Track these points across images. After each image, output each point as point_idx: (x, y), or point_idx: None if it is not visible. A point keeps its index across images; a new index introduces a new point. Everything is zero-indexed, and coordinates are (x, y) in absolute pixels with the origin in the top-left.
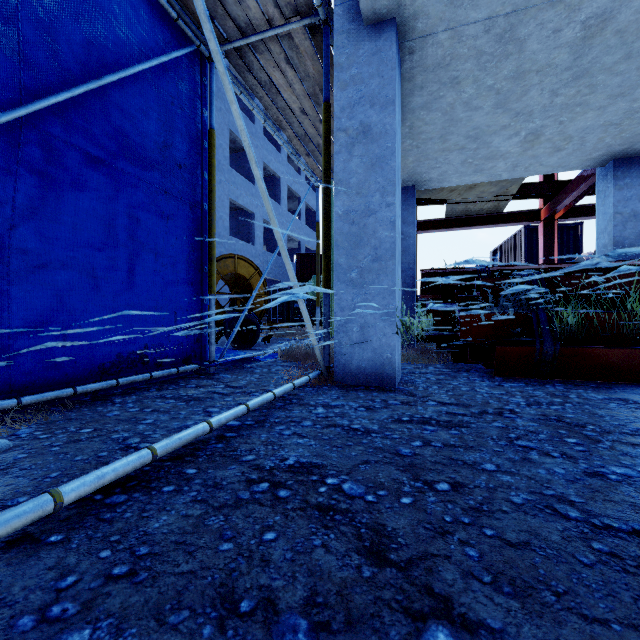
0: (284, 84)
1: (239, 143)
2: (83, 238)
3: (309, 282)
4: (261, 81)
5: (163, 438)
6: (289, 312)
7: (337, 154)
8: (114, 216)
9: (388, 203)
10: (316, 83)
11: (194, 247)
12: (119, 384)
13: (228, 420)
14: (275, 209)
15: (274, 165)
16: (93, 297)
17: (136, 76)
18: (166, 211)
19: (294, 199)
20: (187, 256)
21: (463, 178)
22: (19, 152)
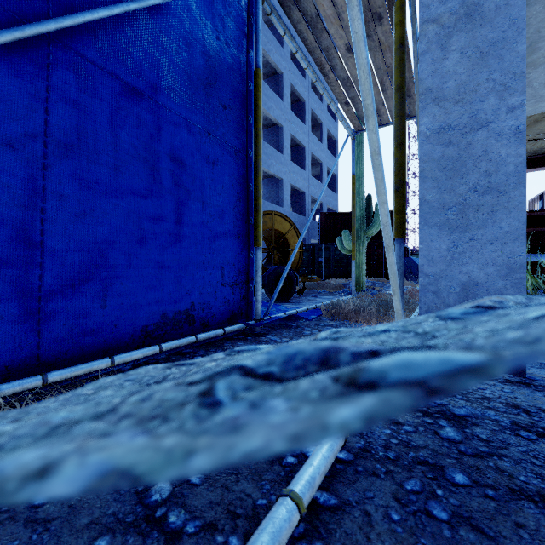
0: (332, 15)
1: (270, 119)
2: (124, 182)
3: (339, 237)
4: (307, 16)
5: (208, 491)
6: (314, 266)
7: (423, 55)
8: (158, 158)
9: (511, 106)
10: (369, 5)
11: (240, 196)
12: (162, 350)
13: (323, 475)
14: (300, 175)
15: (300, 136)
16: (135, 250)
17: (181, 3)
18: (212, 156)
19: (316, 165)
20: (233, 206)
21: (539, 104)
22: (49, 76)
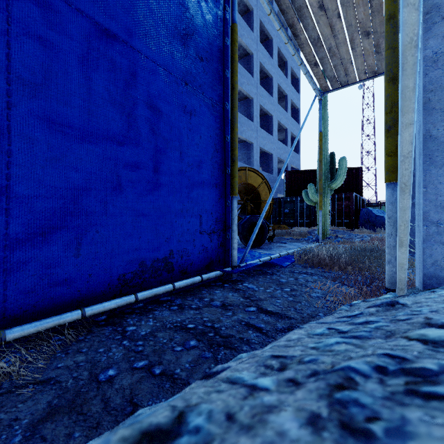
0: None
1: (242, 93)
2: (98, 127)
3: (304, 190)
4: None
5: None
6: (280, 216)
7: None
8: (134, 105)
9: None
10: None
11: (217, 147)
12: (138, 300)
13: None
14: (268, 139)
15: (267, 106)
16: (110, 197)
17: None
18: (190, 106)
19: (282, 131)
20: (210, 156)
21: None
22: (13, 8)
